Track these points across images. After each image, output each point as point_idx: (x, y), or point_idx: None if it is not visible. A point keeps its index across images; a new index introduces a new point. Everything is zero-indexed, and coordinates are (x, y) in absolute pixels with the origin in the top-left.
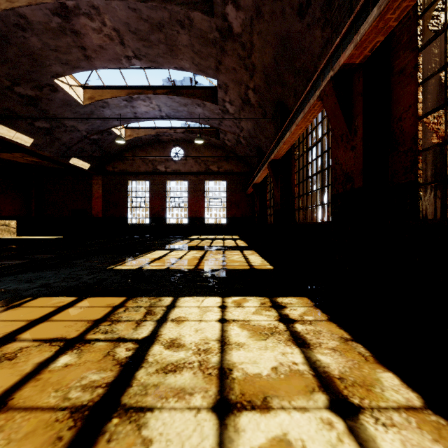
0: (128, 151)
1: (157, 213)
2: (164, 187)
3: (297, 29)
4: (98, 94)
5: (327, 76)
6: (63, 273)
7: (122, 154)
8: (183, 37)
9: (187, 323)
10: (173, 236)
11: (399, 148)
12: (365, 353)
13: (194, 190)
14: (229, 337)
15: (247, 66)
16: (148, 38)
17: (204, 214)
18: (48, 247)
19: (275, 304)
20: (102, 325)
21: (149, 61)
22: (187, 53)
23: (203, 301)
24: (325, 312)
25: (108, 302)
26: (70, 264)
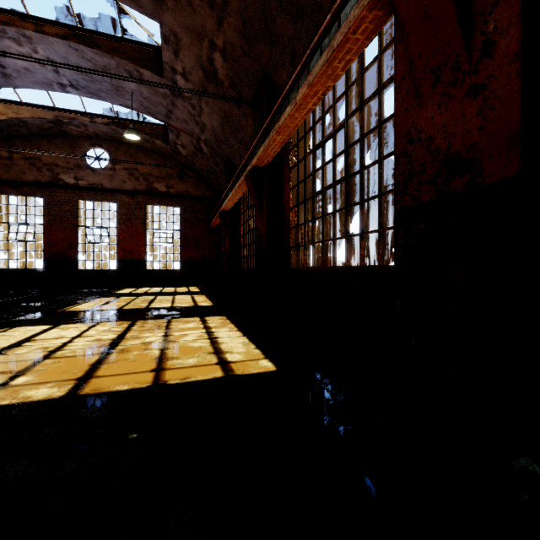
0: None
1: (59, 251)
2: (74, 210)
3: None
4: None
5: None
6: None
7: None
8: None
9: None
10: (89, 291)
11: None
12: None
13: (129, 217)
14: None
15: None
16: None
17: (144, 255)
18: None
19: None
20: None
21: None
22: None
23: None
24: None
25: None
26: None
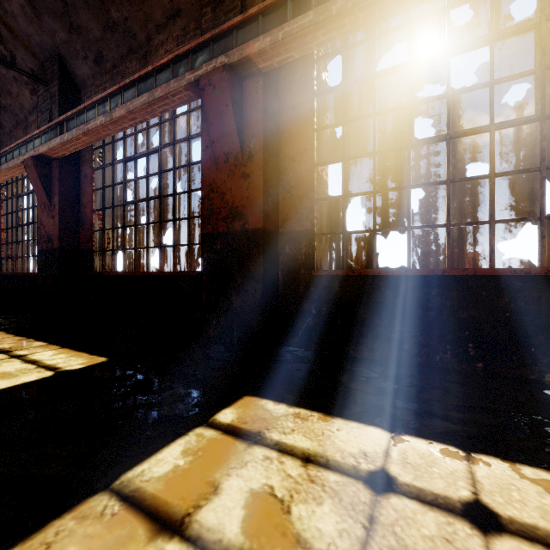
0: None
1: None
2: None
3: (1, 71)
4: None
5: (30, 151)
6: None
7: None
8: None
9: None
10: None
11: (85, 225)
12: (32, 340)
13: None
14: None
15: None
16: None
17: None
18: None
19: None
20: None
21: None
22: None
23: None
24: (14, 334)
25: None
26: None
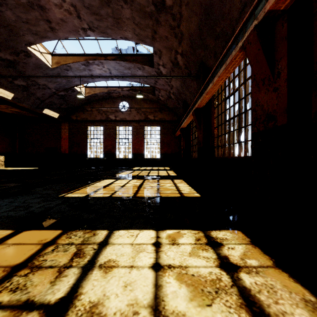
0: (87, 104)
1: (109, 150)
2: (114, 131)
3: None
4: (63, 59)
5: (250, 26)
6: (18, 201)
7: (83, 106)
8: (126, 11)
9: (116, 272)
10: (121, 168)
11: None
12: None
13: (137, 133)
14: (165, 299)
15: (176, 34)
16: (98, 12)
17: (143, 151)
18: (22, 176)
19: (210, 240)
20: (17, 276)
21: (100, 32)
22: (129, 25)
23: (137, 236)
24: (266, 253)
25: (41, 237)
26: (30, 192)
